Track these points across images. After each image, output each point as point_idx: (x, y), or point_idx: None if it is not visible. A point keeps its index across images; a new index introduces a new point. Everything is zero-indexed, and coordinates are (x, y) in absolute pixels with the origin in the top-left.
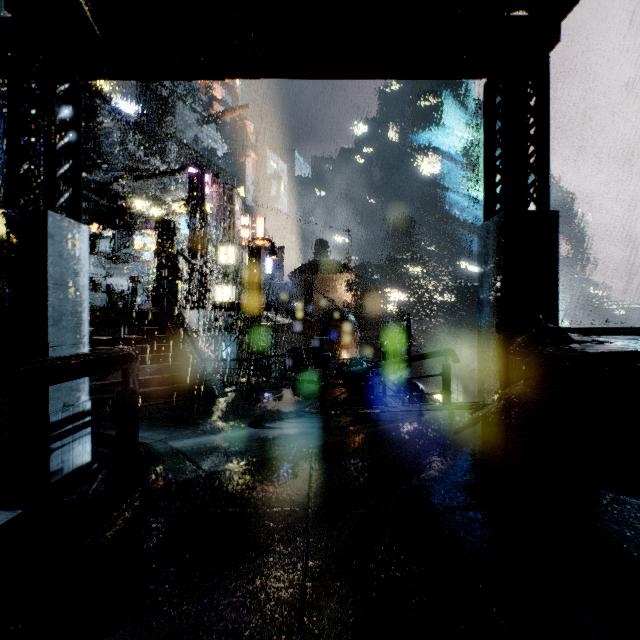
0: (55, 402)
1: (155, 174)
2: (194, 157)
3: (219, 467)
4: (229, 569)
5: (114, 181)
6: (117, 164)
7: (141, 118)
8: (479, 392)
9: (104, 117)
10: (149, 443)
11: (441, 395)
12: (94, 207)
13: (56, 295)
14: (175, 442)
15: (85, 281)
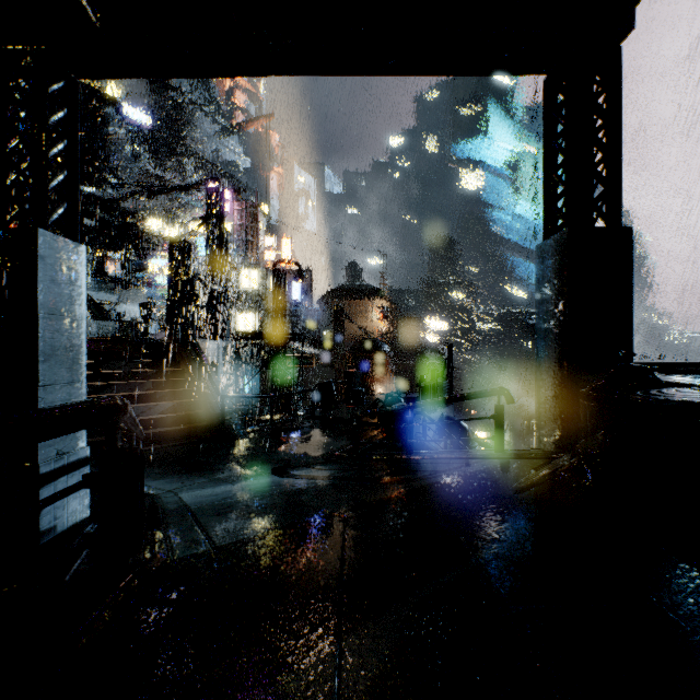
0: (46, 450)
1: (169, 190)
2: (214, 172)
3: (232, 538)
4: (235, 699)
5: (124, 197)
6: (128, 179)
7: (155, 129)
8: (537, 438)
9: (114, 127)
10: (157, 495)
11: (485, 433)
12: (102, 226)
13: (47, 326)
14: (187, 493)
15: (83, 309)
